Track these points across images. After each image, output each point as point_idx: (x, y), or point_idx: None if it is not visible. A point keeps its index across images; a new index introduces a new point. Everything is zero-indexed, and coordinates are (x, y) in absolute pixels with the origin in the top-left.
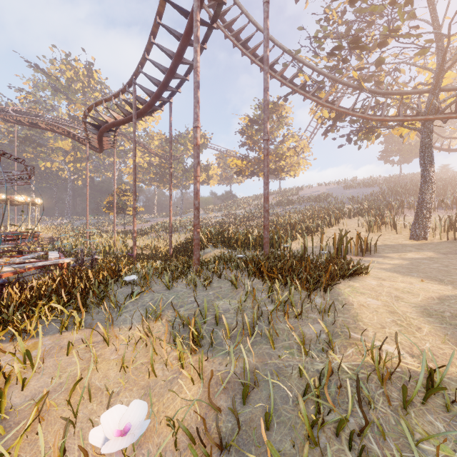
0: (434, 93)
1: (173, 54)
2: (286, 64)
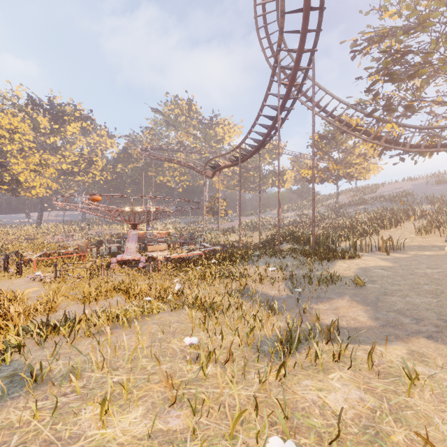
0: None
1: (263, 134)
2: (340, 116)
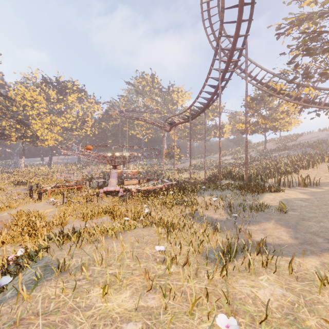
0: None
1: (208, 99)
2: (267, 83)
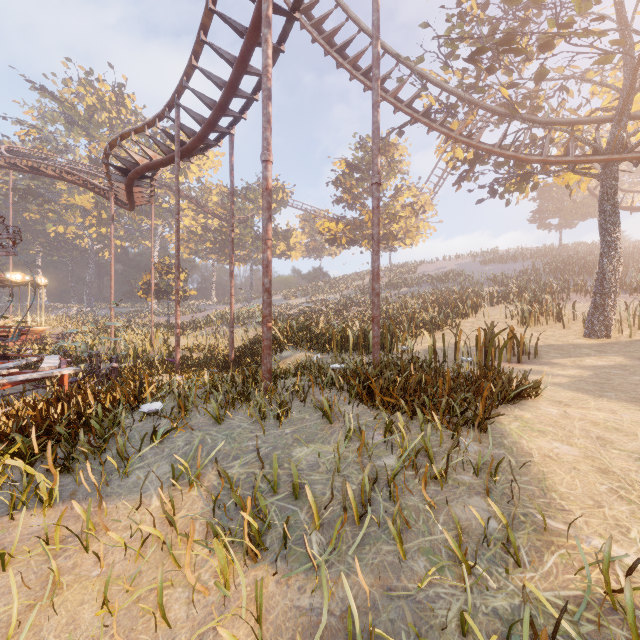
0: (621, 121)
1: (234, 59)
2: (402, 79)
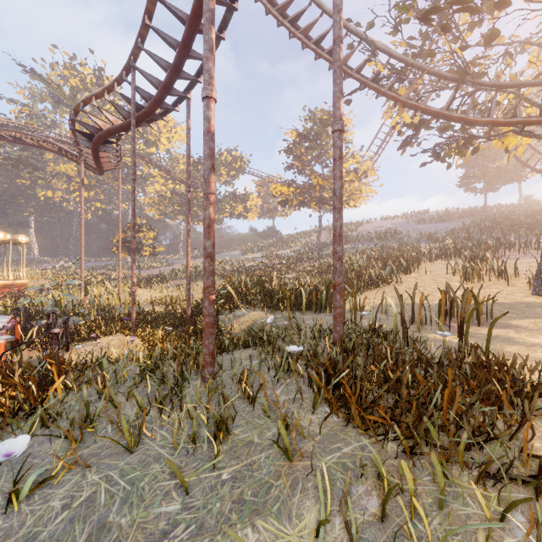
0: None
1: (186, 17)
2: (353, 45)
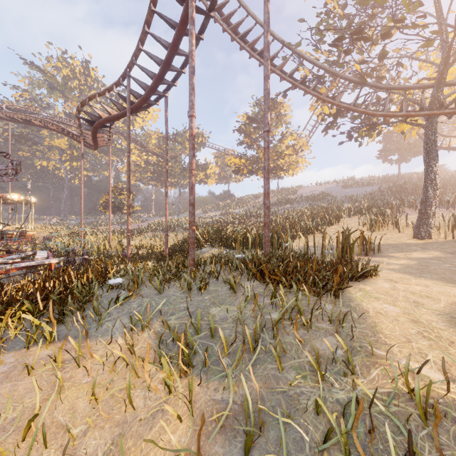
0: (439, 87)
1: (168, 45)
2: (286, 58)
